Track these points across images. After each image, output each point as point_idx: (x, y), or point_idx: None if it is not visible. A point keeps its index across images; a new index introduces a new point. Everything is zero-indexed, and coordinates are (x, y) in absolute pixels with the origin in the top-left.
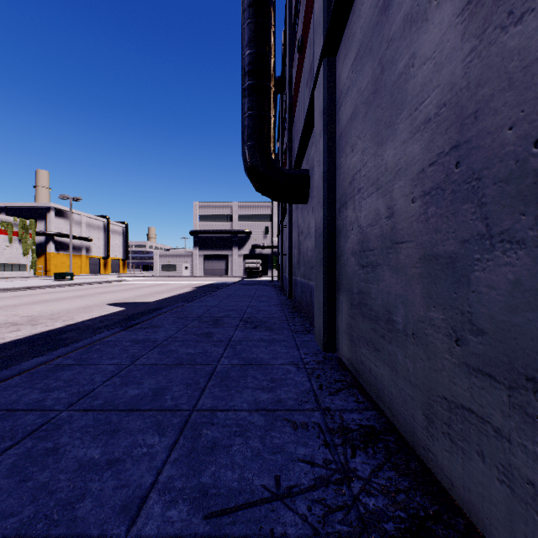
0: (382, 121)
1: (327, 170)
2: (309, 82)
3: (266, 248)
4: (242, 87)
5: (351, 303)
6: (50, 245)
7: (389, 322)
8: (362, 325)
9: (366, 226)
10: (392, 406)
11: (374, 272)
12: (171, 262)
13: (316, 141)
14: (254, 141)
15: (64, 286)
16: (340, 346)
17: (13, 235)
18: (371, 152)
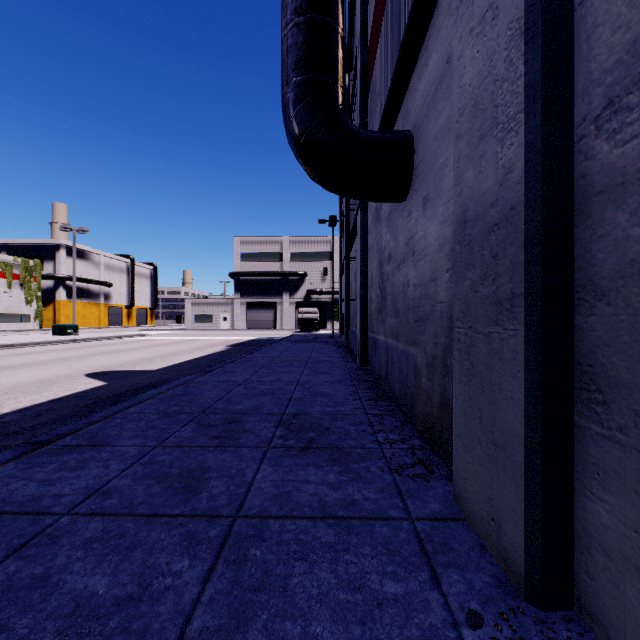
0: None
1: None
2: None
3: (325, 294)
4: None
5: None
6: (60, 290)
7: None
8: None
9: None
10: None
11: None
12: (206, 312)
13: None
14: (304, 74)
15: (59, 343)
16: (623, 625)
17: (12, 279)
18: None
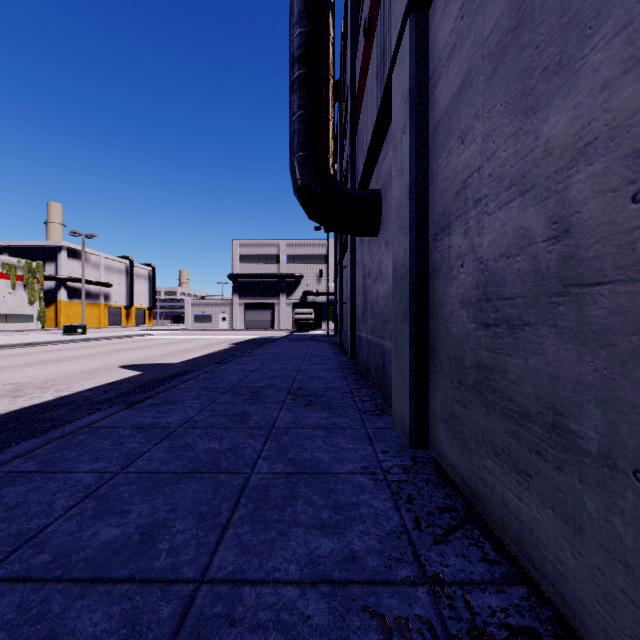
0: (538, 68)
1: (415, 179)
2: (381, 71)
3: (321, 295)
4: (290, 78)
5: (460, 380)
6: (62, 291)
7: (557, 430)
8: (485, 421)
9: (495, 258)
10: (565, 588)
11: (515, 336)
12: (205, 312)
13: (396, 142)
14: (306, 151)
15: (73, 341)
16: (437, 443)
17: (16, 280)
18: (508, 131)
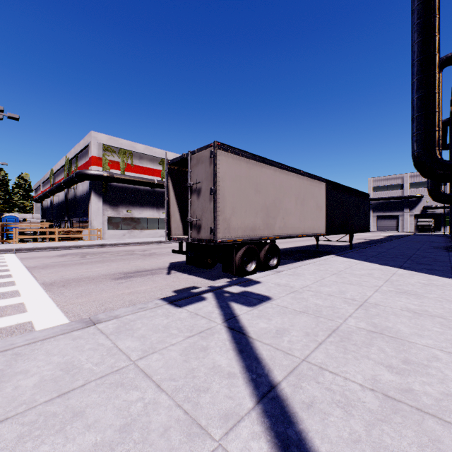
0: None
1: None
2: None
3: (439, 208)
4: None
5: None
6: None
7: None
8: None
9: None
10: None
11: None
12: None
13: None
14: (432, 187)
15: None
16: None
17: None
18: None
